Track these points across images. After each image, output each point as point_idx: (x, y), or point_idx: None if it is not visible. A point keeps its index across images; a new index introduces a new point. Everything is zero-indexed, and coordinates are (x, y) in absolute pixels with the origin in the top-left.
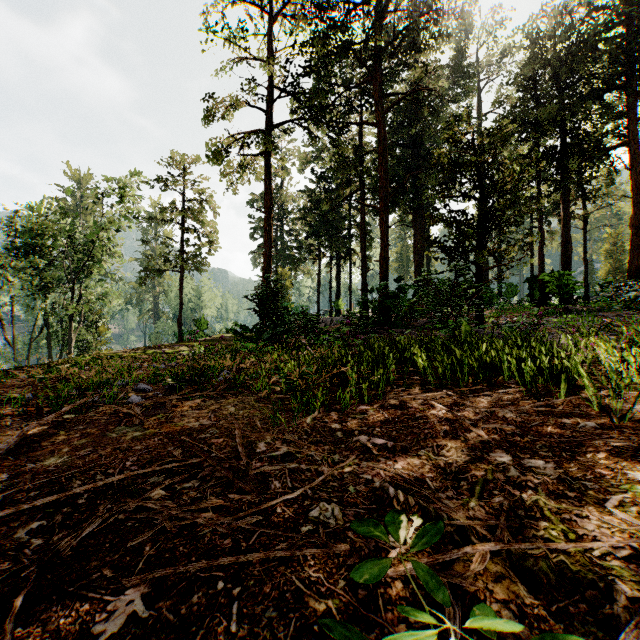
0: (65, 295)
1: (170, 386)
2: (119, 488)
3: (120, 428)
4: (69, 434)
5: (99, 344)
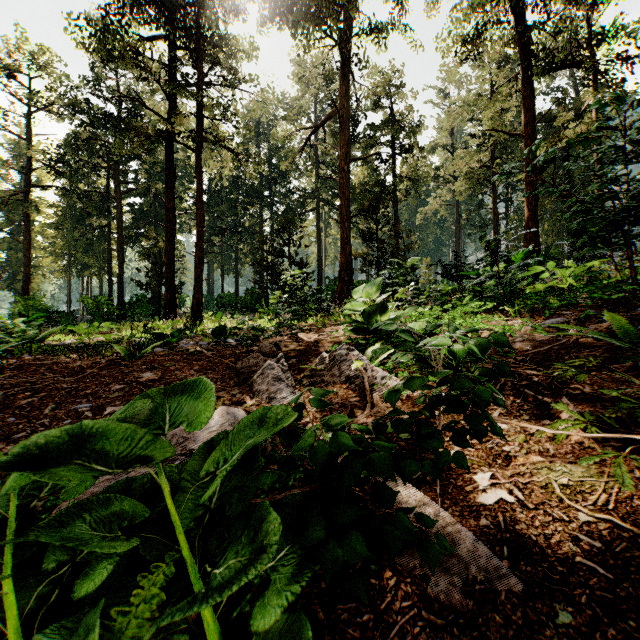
0: None
1: None
2: None
3: None
4: None
5: None
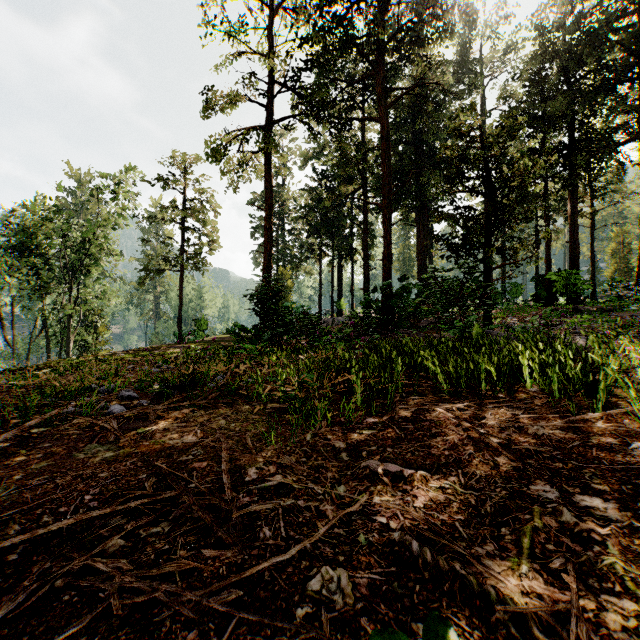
0: (64, 295)
1: (158, 393)
2: (68, 534)
3: (91, 446)
4: (31, 454)
5: (99, 344)
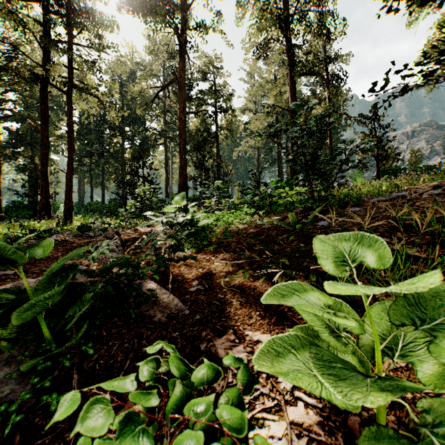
0: None
1: None
2: None
3: None
4: None
5: None
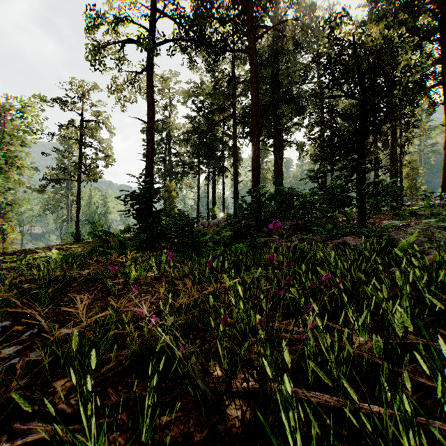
0: None
1: None
2: None
3: None
4: None
5: (7, 243)
